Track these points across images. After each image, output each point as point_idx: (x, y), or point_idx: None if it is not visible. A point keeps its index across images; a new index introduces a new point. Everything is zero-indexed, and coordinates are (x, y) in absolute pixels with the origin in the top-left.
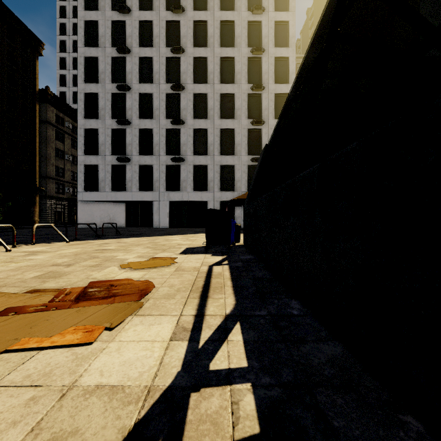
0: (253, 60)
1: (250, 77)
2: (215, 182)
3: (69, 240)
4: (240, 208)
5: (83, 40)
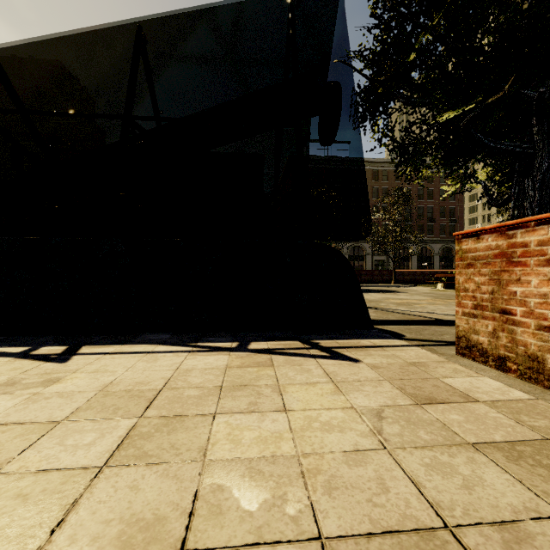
0: None
1: None
2: None
3: None
4: None
5: None
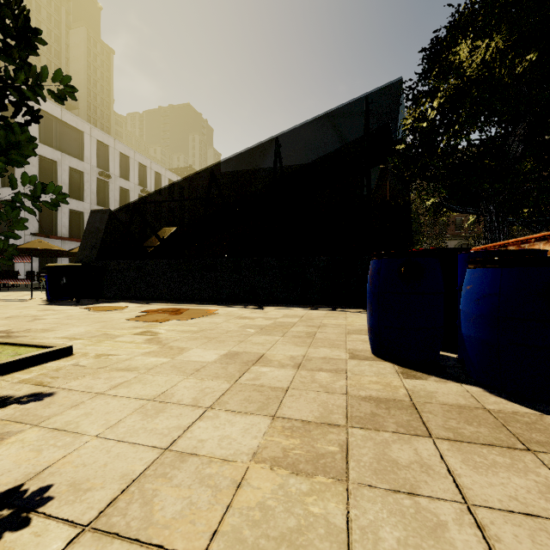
0: None
1: None
2: None
3: None
4: None
5: None
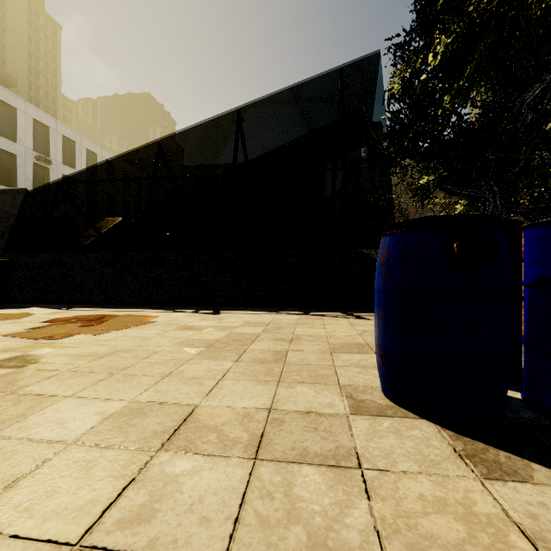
0: None
1: None
2: None
3: None
4: None
5: None
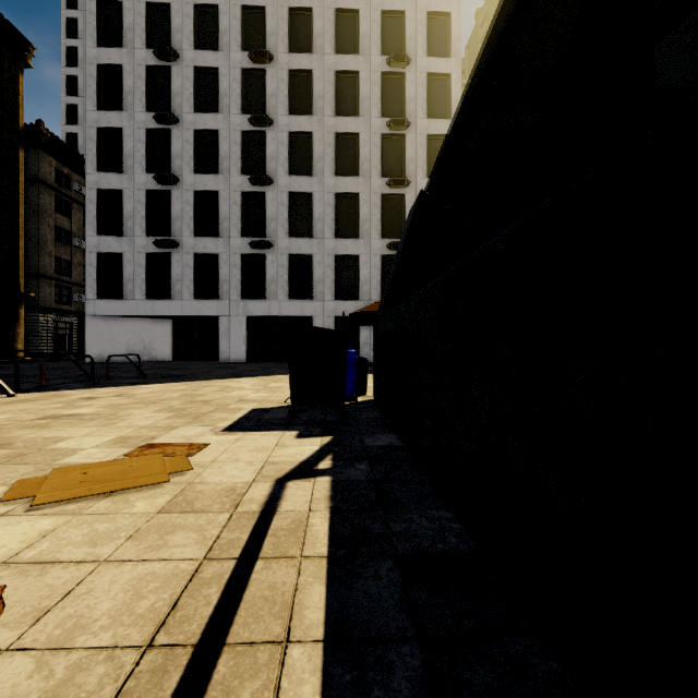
0: (391, 77)
1: (385, 106)
2: (326, 285)
3: (22, 391)
4: (369, 328)
5: (96, 36)
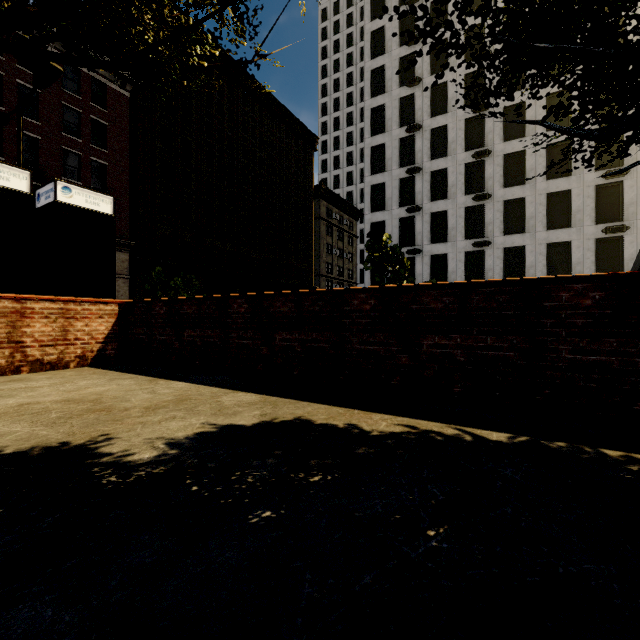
0: None
1: None
2: (537, 269)
3: None
4: None
5: (370, 131)
